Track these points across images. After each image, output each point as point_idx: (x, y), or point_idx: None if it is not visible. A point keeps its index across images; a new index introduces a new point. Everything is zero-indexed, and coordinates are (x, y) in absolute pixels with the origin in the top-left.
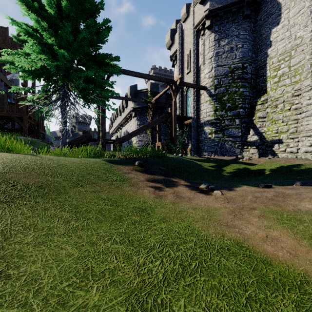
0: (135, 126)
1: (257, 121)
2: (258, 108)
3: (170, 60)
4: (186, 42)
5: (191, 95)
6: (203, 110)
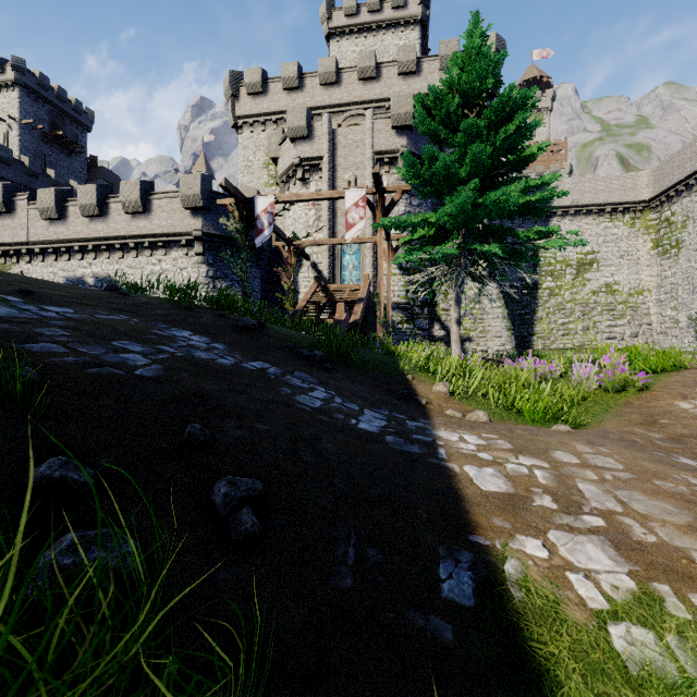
0: (200, 280)
1: (441, 313)
2: (441, 299)
3: (297, 165)
4: (343, 158)
5: (369, 256)
6: (386, 285)
